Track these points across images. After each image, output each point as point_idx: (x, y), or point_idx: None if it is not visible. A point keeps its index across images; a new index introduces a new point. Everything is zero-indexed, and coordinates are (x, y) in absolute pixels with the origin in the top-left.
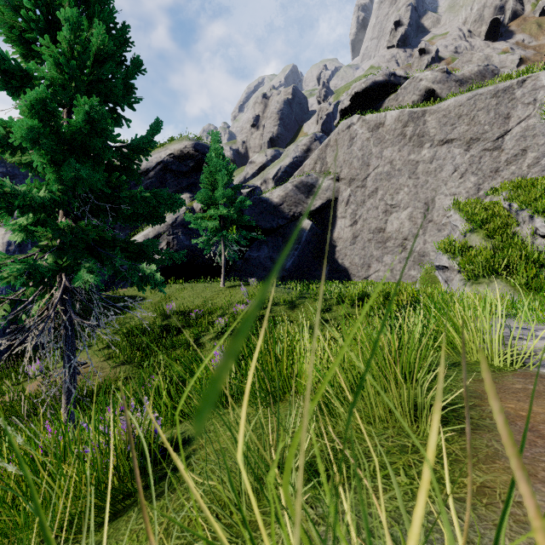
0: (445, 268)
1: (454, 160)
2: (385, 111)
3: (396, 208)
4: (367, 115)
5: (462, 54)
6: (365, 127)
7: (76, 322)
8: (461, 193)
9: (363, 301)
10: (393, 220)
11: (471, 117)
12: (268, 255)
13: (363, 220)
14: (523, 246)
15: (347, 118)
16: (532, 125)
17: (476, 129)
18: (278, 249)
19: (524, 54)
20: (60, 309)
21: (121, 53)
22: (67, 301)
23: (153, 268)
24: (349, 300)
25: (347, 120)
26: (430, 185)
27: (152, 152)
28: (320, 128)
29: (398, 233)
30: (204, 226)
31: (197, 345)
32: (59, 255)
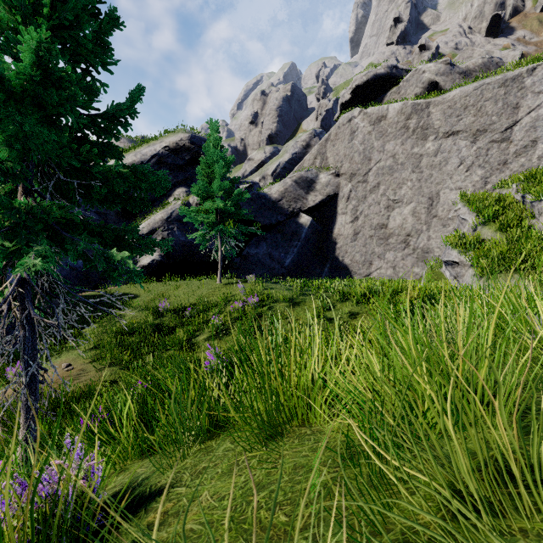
0: (455, 264)
1: (460, 153)
2: (387, 103)
3: (399, 203)
4: (368, 108)
5: (463, 50)
6: (367, 120)
7: (35, 320)
8: (467, 187)
9: (368, 299)
10: (396, 216)
11: (478, 107)
12: (267, 252)
13: (364, 216)
14: (541, 239)
15: (348, 112)
16: (542, 115)
17: (483, 120)
18: (277, 245)
19: (526, 50)
20: (18, 305)
21: (94, 3)
22: (26, 295)
23: (125, 254)
24: (354, 297)
25: (347, 113)
26: (434, 179)
27: (147, 145)
28: (319, 124)
29: (401, 229)
30: (200, 219)
31: (190, 345)
32: (7, 237)
